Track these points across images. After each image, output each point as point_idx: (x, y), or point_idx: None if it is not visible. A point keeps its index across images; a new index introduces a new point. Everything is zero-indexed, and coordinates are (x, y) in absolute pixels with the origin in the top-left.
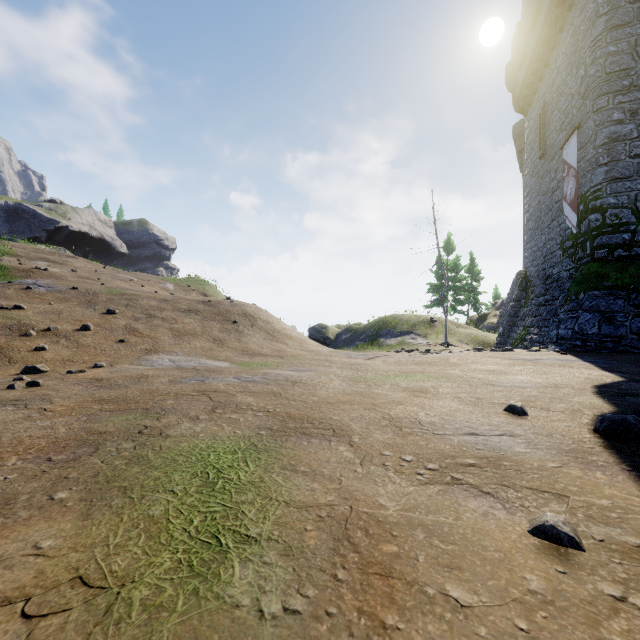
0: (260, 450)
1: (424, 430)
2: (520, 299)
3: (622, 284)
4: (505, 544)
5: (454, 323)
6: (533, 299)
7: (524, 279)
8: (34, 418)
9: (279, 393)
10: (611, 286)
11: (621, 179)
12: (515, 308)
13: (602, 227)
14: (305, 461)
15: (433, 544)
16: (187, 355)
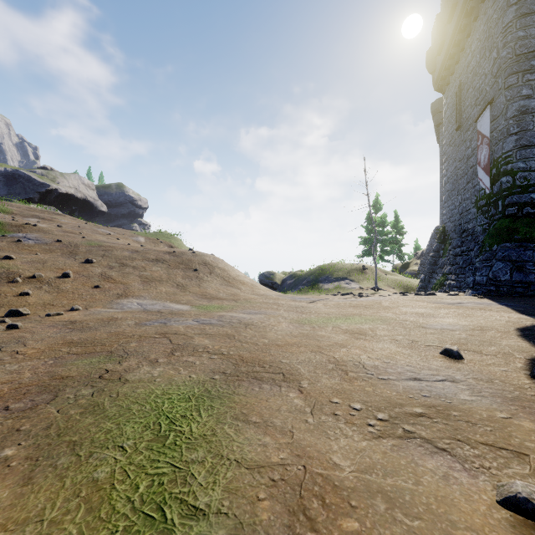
0: (213, 397)
1: (369, 374)
2: (439, 250)
3: (531, 237)
4: (475, 519)
5: (382, 270)
6: (450, 250)
7: (442, 233)
8: (4, 361)
9: (233, 335)
10: (521, 239)
11: (529, 146)
12: (435, 258)
13: (512, 188)
14: (257, 410)
15: (396, 519)
16: (153, 299)
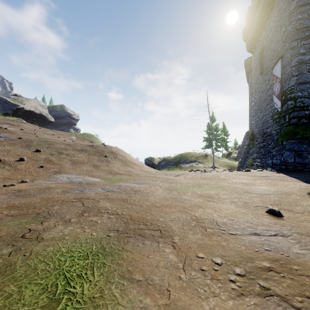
0: (106, 253)
1: (221, 230)
2: (250, 144)
3: (306, 136)
4: None
5: (217, 156)
6: (257, 144)
7: (252, 135)
8: None
9: (126, 199)
10: (300, 138)
11: (304, 83)
12: (247, 149)
13: (294, 107)
14: (140, 266)
15: None
16: (77, 174)
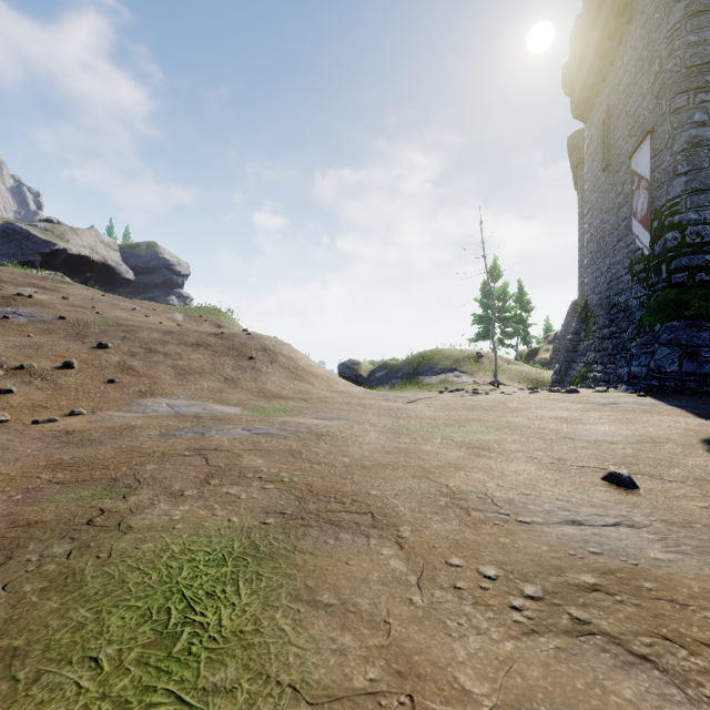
0: (262, 556)
1: (502, 515)
2: (579, 331)
3: (706, 313)
4: None
5: (503, 359)
6: (595, 331)
7: (584, 309)
8: None
9: (299, 452)
10: (693, 316)
11: (703, 191)
12: (573, 342)
13: (681, 247)
14: (330, 580)
15: None
16: (190, 398)
